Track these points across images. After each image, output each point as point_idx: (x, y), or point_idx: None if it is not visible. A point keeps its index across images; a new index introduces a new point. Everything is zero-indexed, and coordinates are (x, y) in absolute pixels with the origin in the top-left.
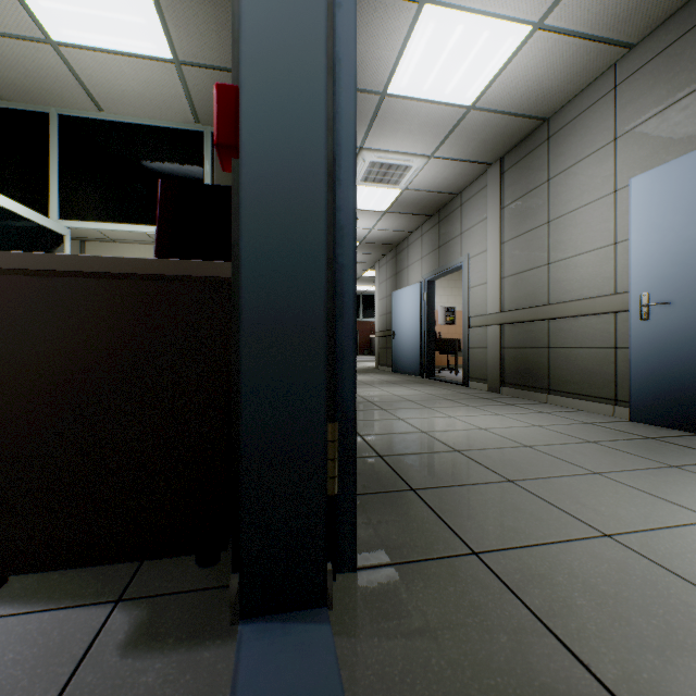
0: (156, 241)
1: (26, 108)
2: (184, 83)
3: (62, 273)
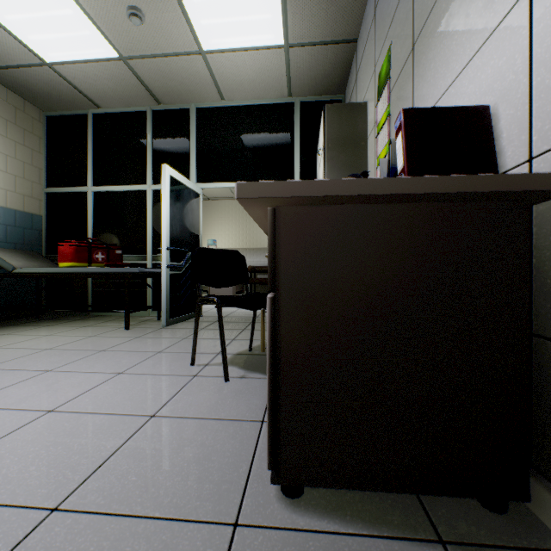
0: (405, 168)
1: (177, 107)
2: (287, 63)
3: (378, 198)
